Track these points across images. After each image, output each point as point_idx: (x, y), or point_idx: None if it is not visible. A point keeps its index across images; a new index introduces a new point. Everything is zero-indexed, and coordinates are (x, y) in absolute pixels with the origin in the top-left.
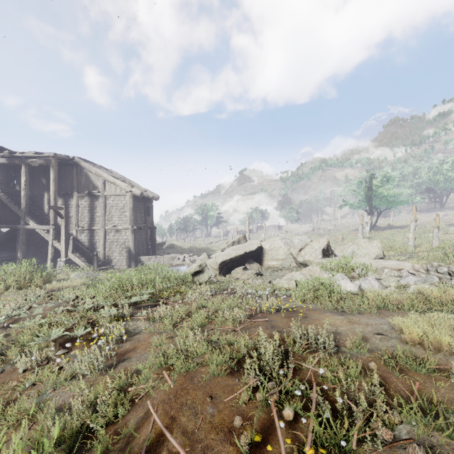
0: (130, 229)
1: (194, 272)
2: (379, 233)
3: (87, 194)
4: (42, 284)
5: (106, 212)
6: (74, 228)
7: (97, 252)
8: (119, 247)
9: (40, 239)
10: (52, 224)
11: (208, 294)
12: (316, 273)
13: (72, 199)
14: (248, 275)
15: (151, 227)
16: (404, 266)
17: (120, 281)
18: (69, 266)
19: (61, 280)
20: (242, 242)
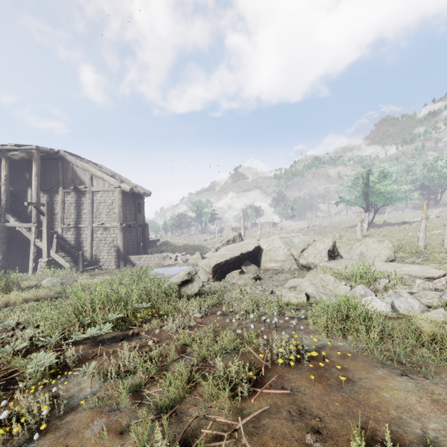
0: (119, 227)
1: (181, 281)
2: (376, 230)
3: (73, 189)
4: (1, 294)
5: (93, 209)
6: (59, 226)
7: (83, 251)
8: (107, 246)
9: (23, 237)
10: (34, 222)
11: (197, 317)
12: (329, 283)
13: (58, 195)
14: (245, 280)
15: (142, 224)
16: (431, 273)
17: (78, 302)
18: (51, 267)
19: (31, 287)
20: (237, 240)
